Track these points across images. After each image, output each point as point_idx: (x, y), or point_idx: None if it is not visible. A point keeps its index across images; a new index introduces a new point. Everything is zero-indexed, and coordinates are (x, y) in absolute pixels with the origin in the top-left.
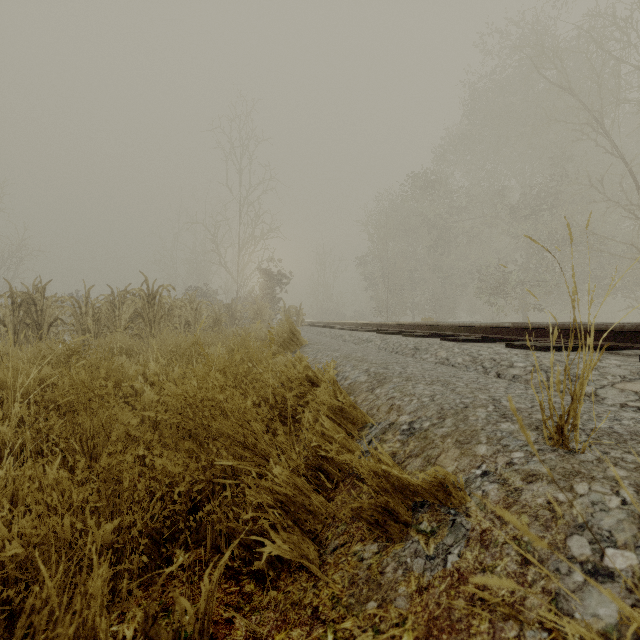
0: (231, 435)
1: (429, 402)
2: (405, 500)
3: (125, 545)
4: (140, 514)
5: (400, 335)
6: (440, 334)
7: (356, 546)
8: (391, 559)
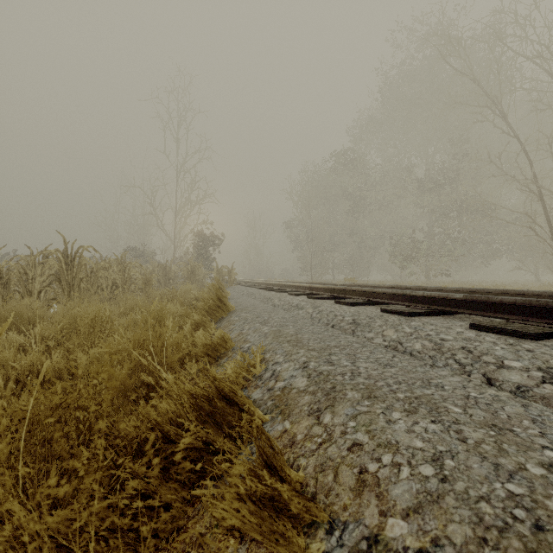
0: None
1: (439, 484)
2: None
3: None
4: None
5: (332, 301)
6: (375, 301)
7: None
8: None
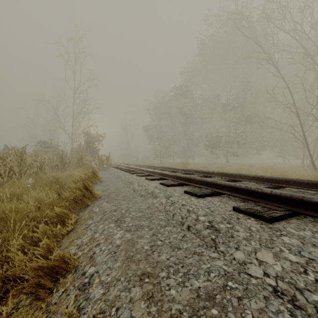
0: None
1: None
2: None
3: None
4: None
5: (180, 188)
6: (218, 192)
7: None
8: None
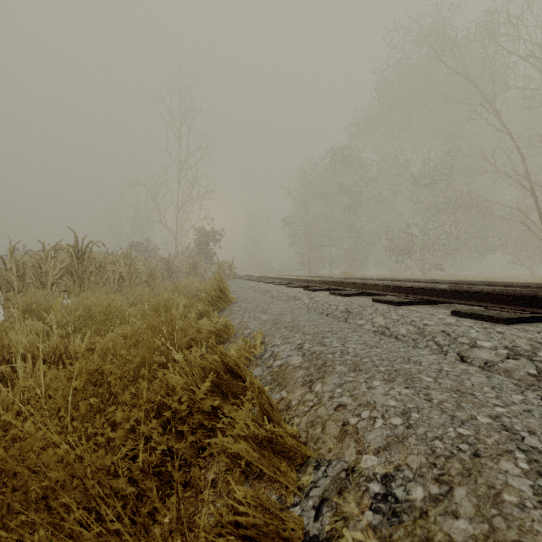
0: (57, 541)
1: (405, 429)
2: None
3: None
4: None
5: (327, 292)
6: (367, 293)
7: None
8: None
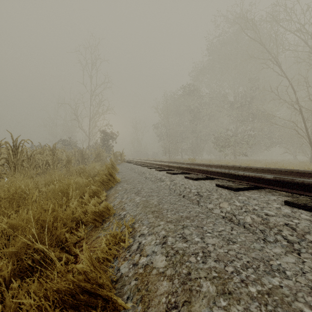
0: None
1: None
2: None
3: None
4: None
5: (182, 176)
6: (210, 177)
7: None
8: None
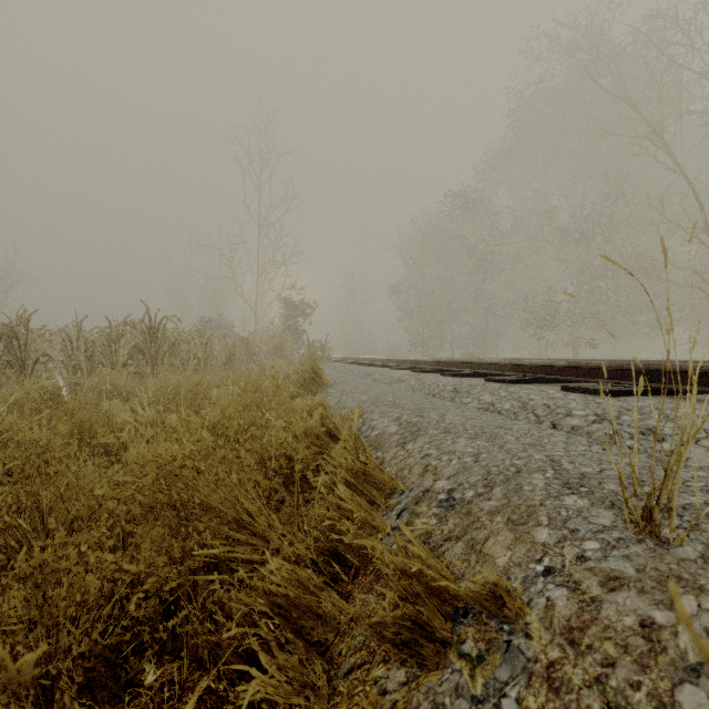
0: (222, 510)
1: (472, 463)
2: (443, 606)
3: (60, 676)
4: (77, 638)
5: (437, 374)
6: (483, 373)
7: (377, 670)
8: (423, 696)
